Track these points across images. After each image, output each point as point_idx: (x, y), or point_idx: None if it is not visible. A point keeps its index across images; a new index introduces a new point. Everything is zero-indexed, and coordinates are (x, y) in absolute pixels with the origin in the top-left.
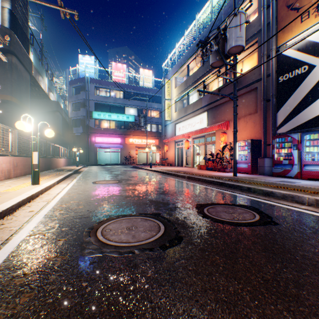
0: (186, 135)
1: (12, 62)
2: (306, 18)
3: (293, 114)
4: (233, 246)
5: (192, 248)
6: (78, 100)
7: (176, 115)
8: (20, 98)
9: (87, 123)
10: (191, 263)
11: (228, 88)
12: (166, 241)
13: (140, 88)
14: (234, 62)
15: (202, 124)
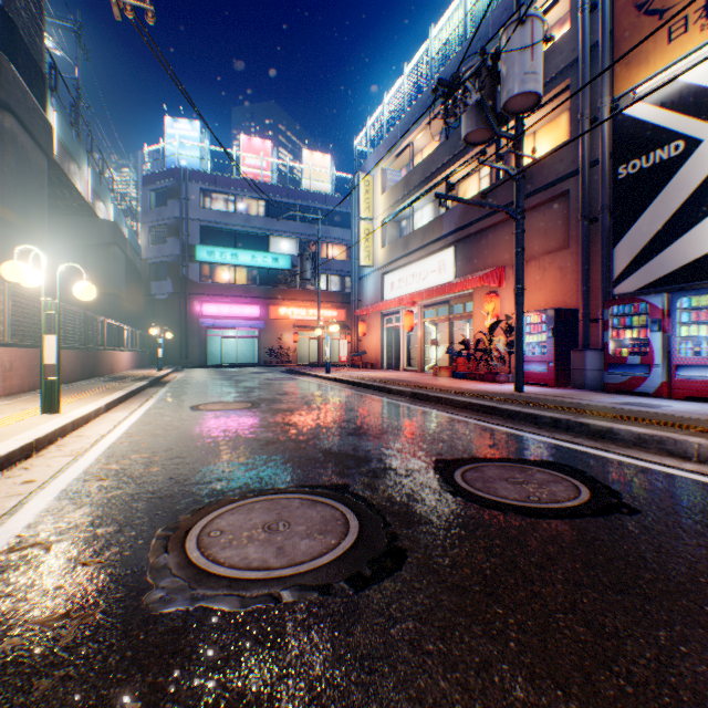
0: (407, 300)
1: (3, 126)
2: (681, 33)
3: (651, 252)
4: (536, 576)
5: (431, 584)
6: (163, 221)
7: (385, 255)
8: (23, 211)
9: (183, 272)
10: (432, 631)
11: (501, 194)
12: (363, 563)
13: (304, 194)
14: (516, 131)
15: (444, 274)
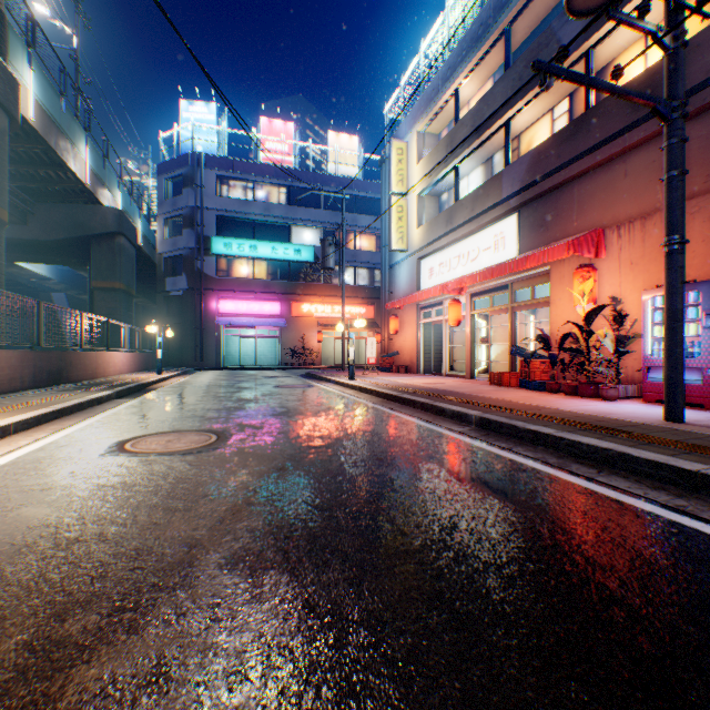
0: (452, 286)
1: None
2: None
3: None
4: None
5: None
6: (177, 211)
7: (422, 235)
8: None
9: (198, 266)
10: None
11: (598, 125)
12: None
13: (329, 179)
14: None
15: (502, 251)
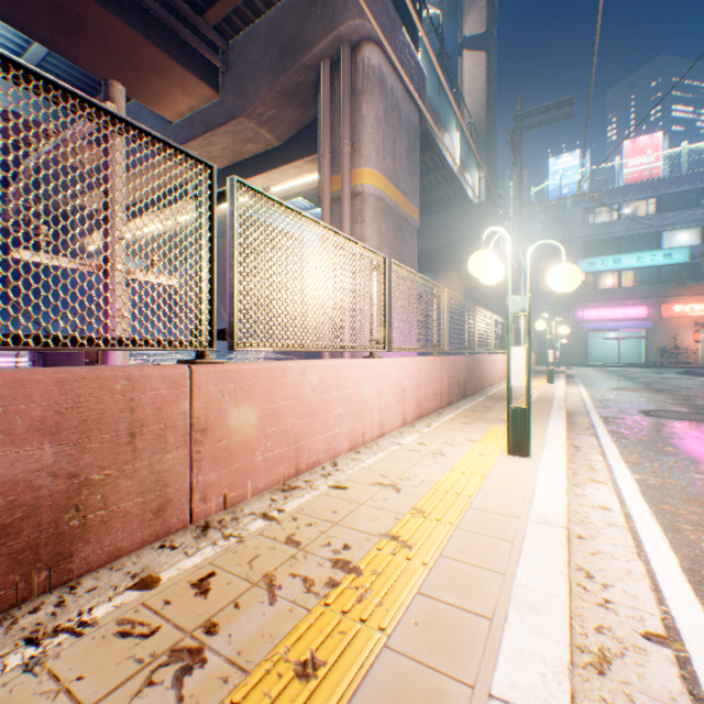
0: None
1: (487, 239)
2: None
3: None
4: None
5: None
6: (546, 246)
7: None
8: None
9: None
10: None
11: None
12: None
13: None
14: None
15: None
